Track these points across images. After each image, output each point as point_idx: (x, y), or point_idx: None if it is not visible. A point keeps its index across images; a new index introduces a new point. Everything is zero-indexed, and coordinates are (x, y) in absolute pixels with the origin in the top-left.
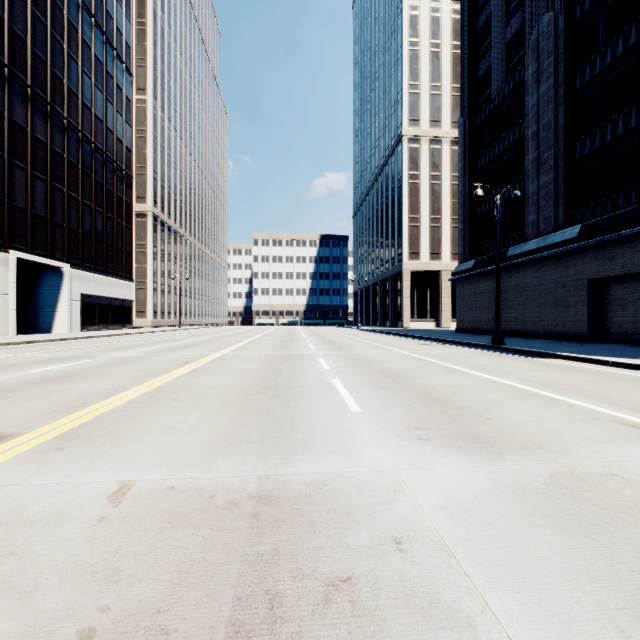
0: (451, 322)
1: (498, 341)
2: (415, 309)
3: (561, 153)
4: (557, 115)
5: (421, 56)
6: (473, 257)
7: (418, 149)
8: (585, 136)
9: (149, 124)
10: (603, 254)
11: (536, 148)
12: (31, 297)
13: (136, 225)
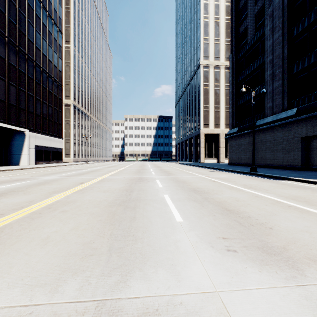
0: (225, 159)
1: (254, 170)
2: (206, 153)
3: (285, 70)
4: (283, 50)
5: (209, 24)
6: (237, 126)
7: (208, 71)
8: (299, 61)
9: (71, 59)
10: (309, 123)
11: (272, 68)
12: (8, 147)
13: (65, 110)
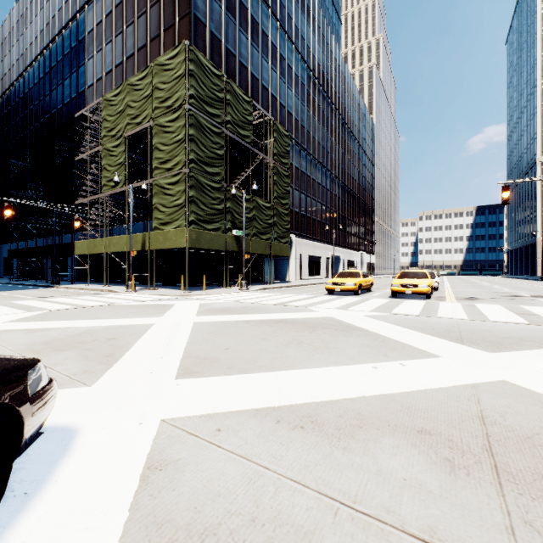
0: None
1: (541, 278)
2: None
3: None
4: None
5: None
6: None
7: None
8: None
9: None
10: None
11: None
12: None
13: None
